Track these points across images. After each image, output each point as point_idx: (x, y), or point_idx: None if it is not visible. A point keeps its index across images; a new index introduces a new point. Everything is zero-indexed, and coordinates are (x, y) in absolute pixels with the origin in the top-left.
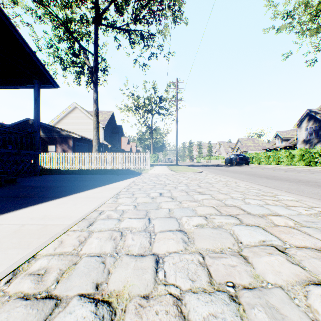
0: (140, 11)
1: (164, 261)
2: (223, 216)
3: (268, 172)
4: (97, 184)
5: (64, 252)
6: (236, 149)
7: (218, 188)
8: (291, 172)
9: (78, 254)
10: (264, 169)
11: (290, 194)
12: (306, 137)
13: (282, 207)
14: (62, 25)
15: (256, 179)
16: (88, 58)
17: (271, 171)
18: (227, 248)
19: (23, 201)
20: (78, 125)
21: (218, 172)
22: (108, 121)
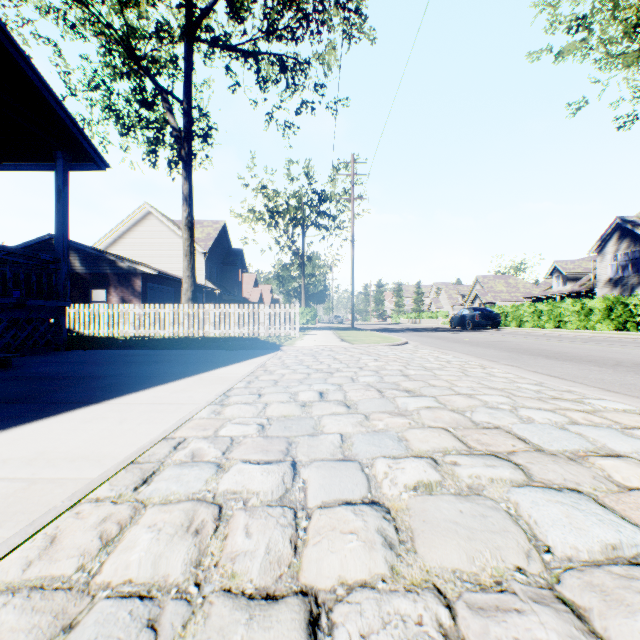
0: (279, 14)
1: (333, 623)
2: (479, 458)
3: (543, 344)
4: (184, 372)
5: (48, 580)
6: (472, 297)
7: (449, 382)
8: (590, 344)
9: (84, 589)
10: (532, 337)
11: (612, 395)
12: (614, 273)
13: (612, 432)
14: (118, 42)
15: (523, 360)
16: (172, 111)
17: (549, 343)
18: (517, 572)
19: (5, 413)
20: (154, 248)
21: (441, 345)
22: (214, 241)
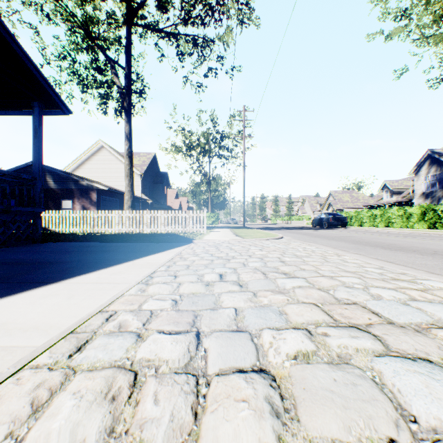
0: (192, 6)
1: None
2: (344, 329)
3: (378, 238)
4: (122, 258)
5: None
6: (327, 205)
7: (315, 266)
8: (412, 238)
9: None
10: (370, 233)
11: (436, 276)
12: (426, 189)
13: None
14: (79, 26)
15: (366, 250)
16: (117, 74)
17: (383, 237)
18: None
19: None
20: (105, 171)
21: (306, 239)
22: (147, 166)
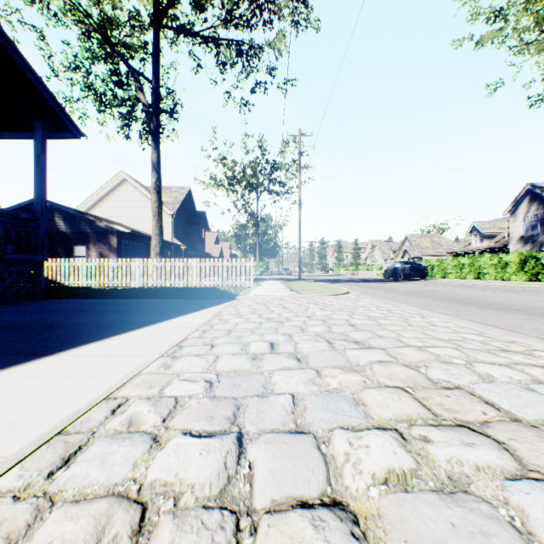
0: (236, 4)
1: None
2: (451, 431)
3: (469, 293)
4: (144, 321)
5: None
6: (402, 252)
7: (395, 332)
8: (511, 293)
9: None
10: (457, 287)
11: None
12: (524, 232)
13: None
14: (94, 28)
15: (458, 309)
16: (143, 89)
17: (474, 292)
18: None
19: None
20: (129, 210)
21: (379, 294)
22: (180, 204)
